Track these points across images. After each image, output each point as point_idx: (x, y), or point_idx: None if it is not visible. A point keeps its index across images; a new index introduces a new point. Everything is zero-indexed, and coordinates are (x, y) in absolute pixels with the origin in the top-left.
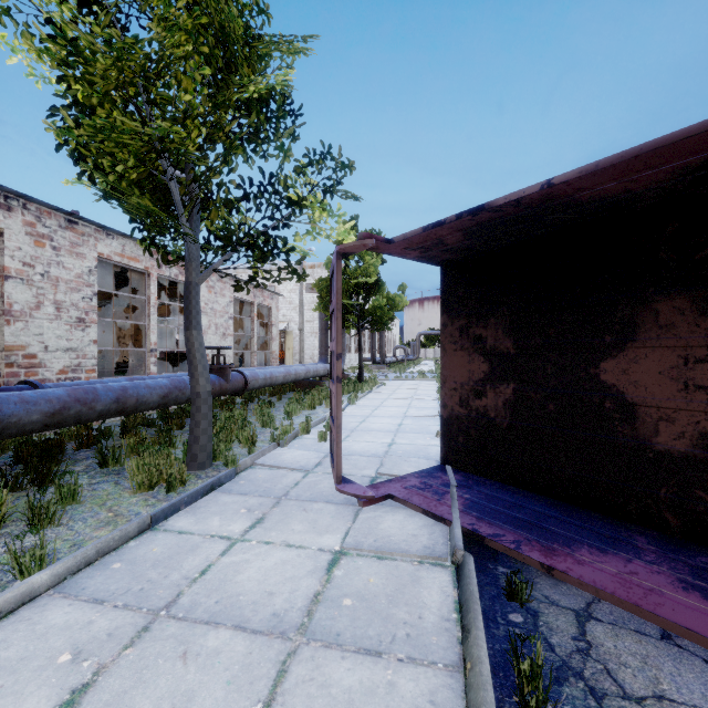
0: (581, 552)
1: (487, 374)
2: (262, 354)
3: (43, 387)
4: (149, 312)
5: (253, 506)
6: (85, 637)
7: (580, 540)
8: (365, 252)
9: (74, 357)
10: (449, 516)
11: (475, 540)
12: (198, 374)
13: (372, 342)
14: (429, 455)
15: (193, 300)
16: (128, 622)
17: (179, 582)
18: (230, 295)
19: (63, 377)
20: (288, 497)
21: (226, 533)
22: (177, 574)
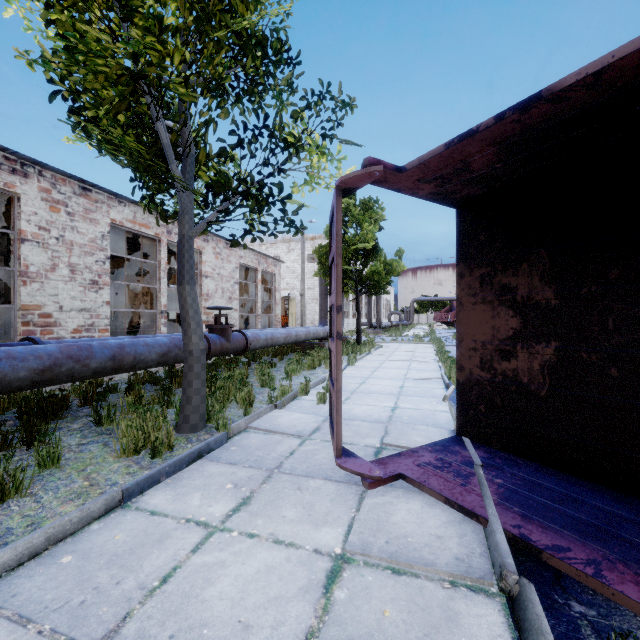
0: None
1: (517, 331)
2: (266, 318)
3: (44, 344)
4: (160, 276)
5: (241, 480)
6: None
7: None
8: (363, 219)
9: (88, 317)
10: (483, 510)
11: (522, 549)
12: (191, 331)
13: (368, 307)
14: (439, 422)
15: (186, 254)
16: None
17: (132, 594)
18: (236, 262)
19: (77, 336)
20: (281, 469)
21: (204, 517)
22: (132, 580)
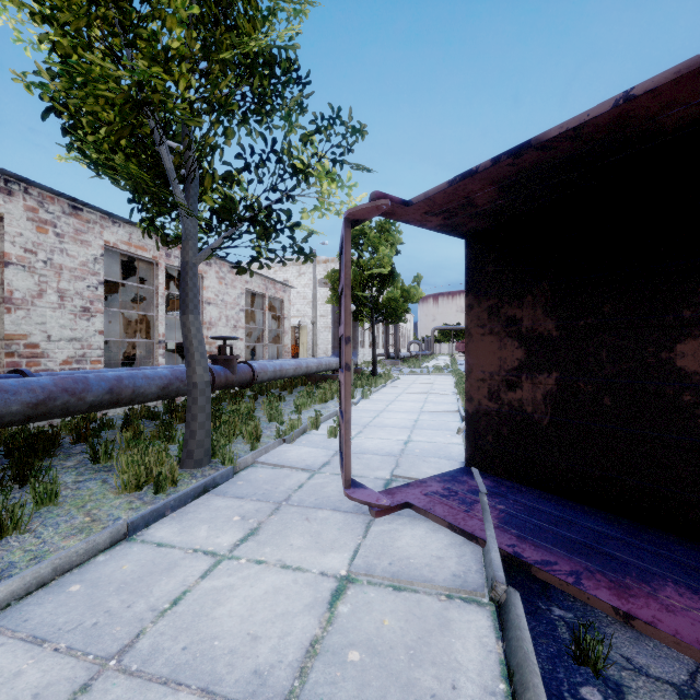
0: (666, 592)
1: (522, 362)
2: (275, 348)
3: (34, 376)
4: (158, 303)
5: (249, 512)
6: (3, 699)
7: (659, 573)
8: (379, 243)
9: (79, 348)
10: (482, 533)
11: (516, 566)
12: (195, 362)
13: (386, 336)
14: (451, 454)
15: (189, 281)
16: (65, 676)
17: (143, 615)
18: (241, 287)
19: (67, 368)
20: (289, 502)
21: (212, 547)
22: (143, 603)
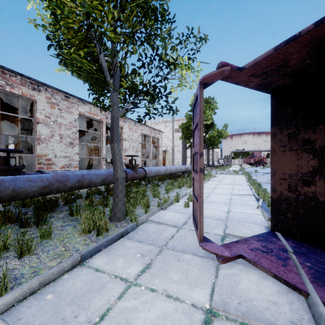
0: None
1: (316, 168)
2: (154, 161)
3: (46, 173)
4: (102, 140)
5: (145, 252)
6: None
7: None
8: (205, 109)
9: (68, 160)
10: (303, 286)
11: None
12: (117, 167)
13: (207, 155)
14: (257, 221)
15: (115, 126)
16: None
17: None
18: (139, 132)
19: (63, 170)
20: (167, 247)
21: (125, 275)
22: (84, 315)
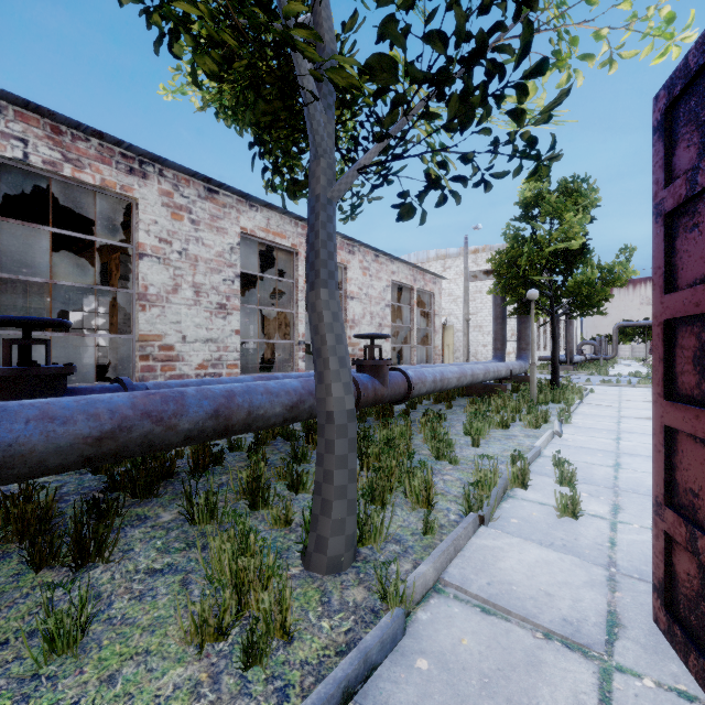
0: None
1: None
2: (422, 350)
3: (134, 388)
4: (297, 298)
5: None
6: None
7: None
8: (564, 208)
9: (214, 350)
10: None
11: None
12: (329, 375)
13: None
14: None
15: (320, 230)
16: None
17: None
18: (387, 279)
19: (202, 373)
20: None
21: None
22: None
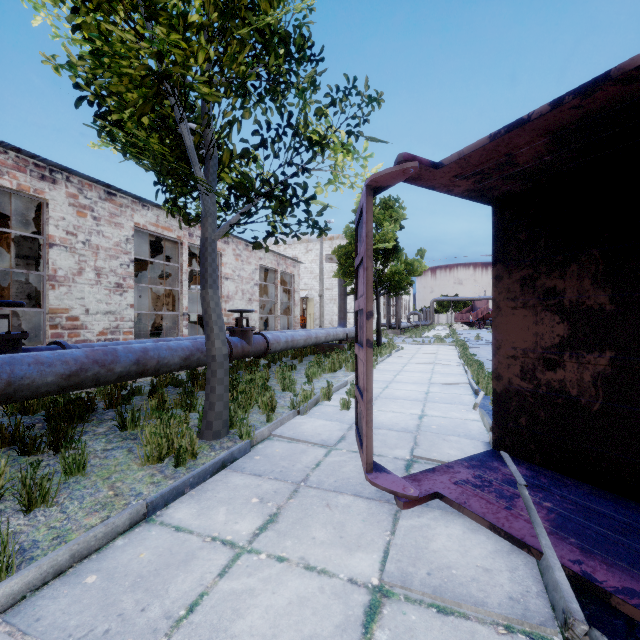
0: None
1: (565, 338)
2: (285, 319)
3: (70, 348)
4: (181, 278)
5: (267, 493)
6: None
7: None
8: (383, 219)
9: (113, 320)
10: (534, 540)
11: (584, 588)
12: (214, 336)
13: (387, 308)
14: (471, 432)
15: (208, 257)
16: None
17: (157, 624)
18: (255, 263)
19: (103, 338)
20: (307, 483)
21: (230, 536)
22: (158, 607)
